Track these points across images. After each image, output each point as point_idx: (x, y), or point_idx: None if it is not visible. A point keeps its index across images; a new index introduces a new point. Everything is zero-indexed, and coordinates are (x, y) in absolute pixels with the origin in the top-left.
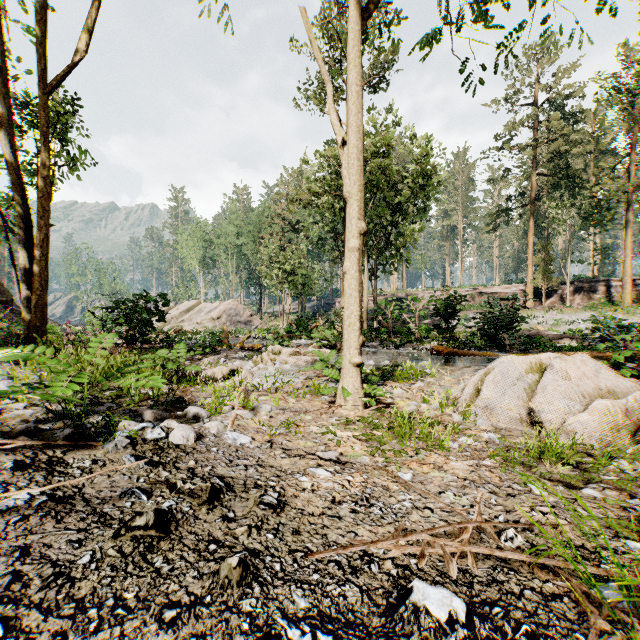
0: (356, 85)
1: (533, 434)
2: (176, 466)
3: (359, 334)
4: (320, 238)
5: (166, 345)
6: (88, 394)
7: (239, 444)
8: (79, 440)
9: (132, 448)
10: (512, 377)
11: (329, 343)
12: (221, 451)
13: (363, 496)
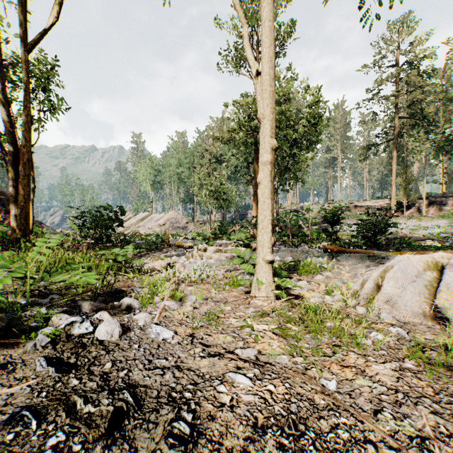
0: (269, 21)
1: (438, 329)
2: (90, 370)
3: (271, 235)
4: (237, 167)
5: (124, 244)
6: (42, 285)
7: (161, 339)
8: (4, 337)
9: (52, 347)
10: (411, 274)
11: (244, 243)
12: (142, 348)
13: (290, 420)
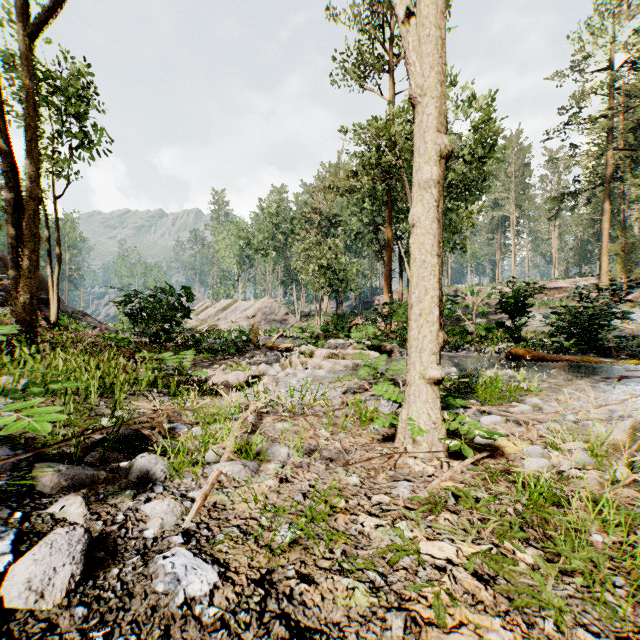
0: None
1: None
2: None
3: (438, 328)
4: (359, 231)
5: (191, 344)
6: None
7: (178, 604)
8: None
9: None
10: None
11: (372, 343)
12: None
13: None
